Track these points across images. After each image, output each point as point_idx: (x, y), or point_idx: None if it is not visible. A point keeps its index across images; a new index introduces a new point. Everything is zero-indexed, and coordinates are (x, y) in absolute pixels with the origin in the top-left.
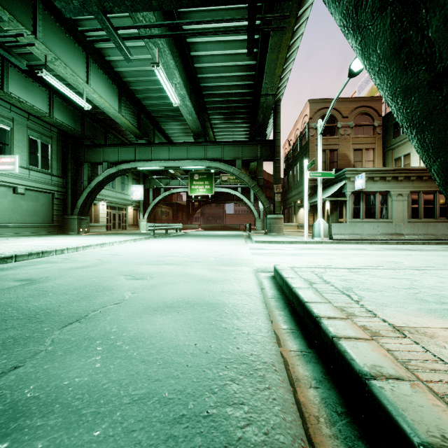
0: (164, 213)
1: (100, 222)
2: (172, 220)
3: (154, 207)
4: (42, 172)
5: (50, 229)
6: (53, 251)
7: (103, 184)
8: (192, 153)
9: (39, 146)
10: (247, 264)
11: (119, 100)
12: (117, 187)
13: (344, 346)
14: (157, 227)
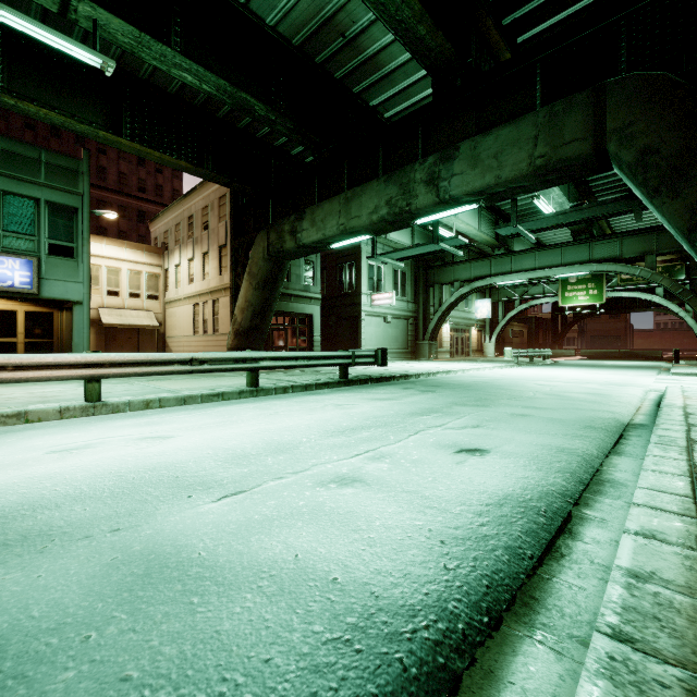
0: (515, 333)
1: (444, 347)
2: (528, 343)
3: (504, 326)
4: (401, 300)
5: (406, 355)
6: (452, 371)
7: (453, 305)
8: (570, 256)
9: (399, 276)
10: (640, 386)
11: (478, 217)
12: (460, 305)
13: (664, 398)
14: (521, 354)
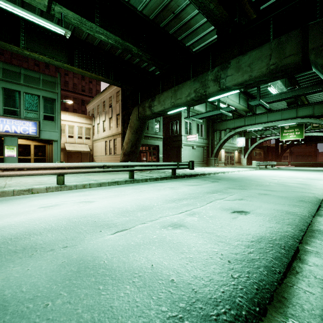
0: (257, 154)
1: (221, 160)
2: (263, 158)
3: (251, 150)
4: (200, 138)
5: (203, 164)
6: (226, 172)
7: (226, 140)
8: (286, 115)
9: (199, 127)
10: None
11: (239, 97)
12: (229, 140)
13: None
14: (260, 164)
